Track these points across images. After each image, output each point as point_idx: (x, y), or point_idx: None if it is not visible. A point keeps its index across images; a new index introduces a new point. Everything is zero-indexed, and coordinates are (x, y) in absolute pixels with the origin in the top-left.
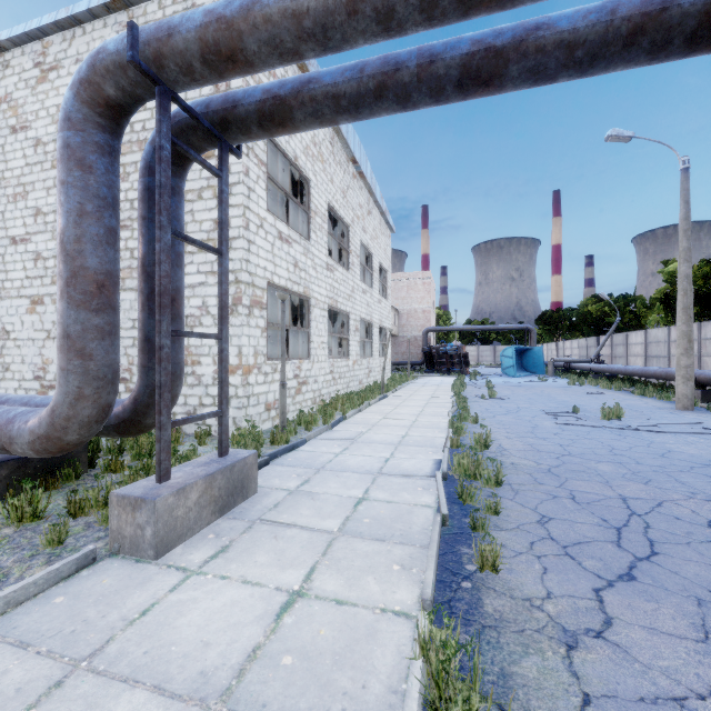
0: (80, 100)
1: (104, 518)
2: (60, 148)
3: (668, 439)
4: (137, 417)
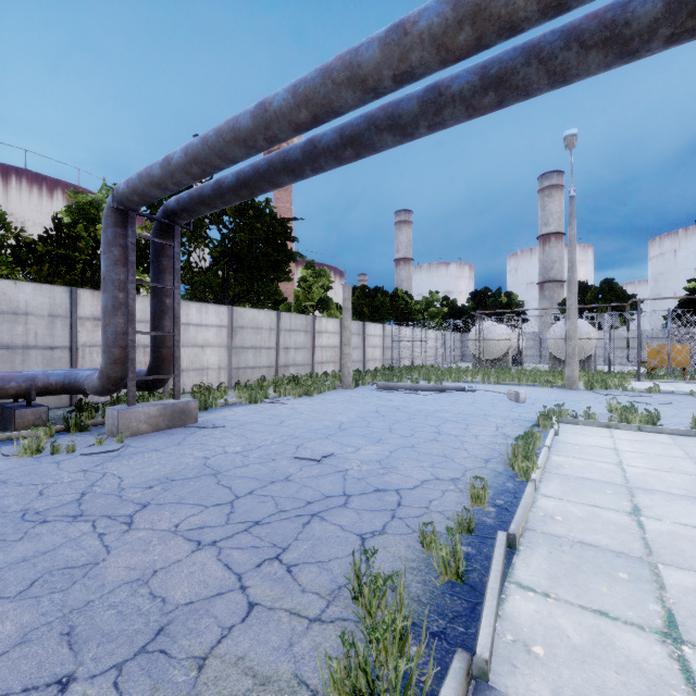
0: None
1: None
2: None
3: None
4: None
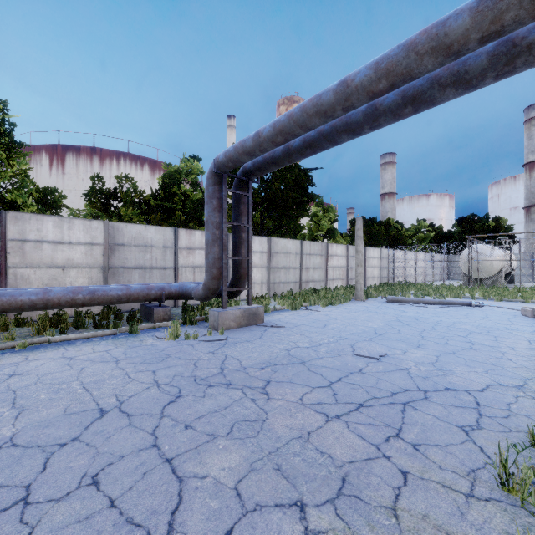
0: None
1: None
2: None
3: None
4: None
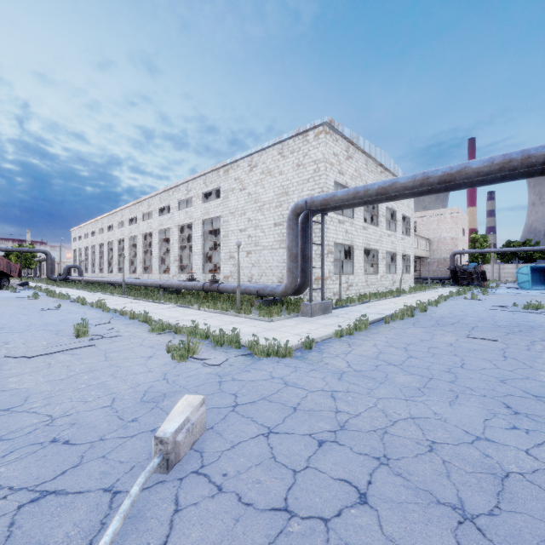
0: (292, 215)
1: (296, 312)
2: (288, 225)
3: (539, 316)
4: (299, 290)
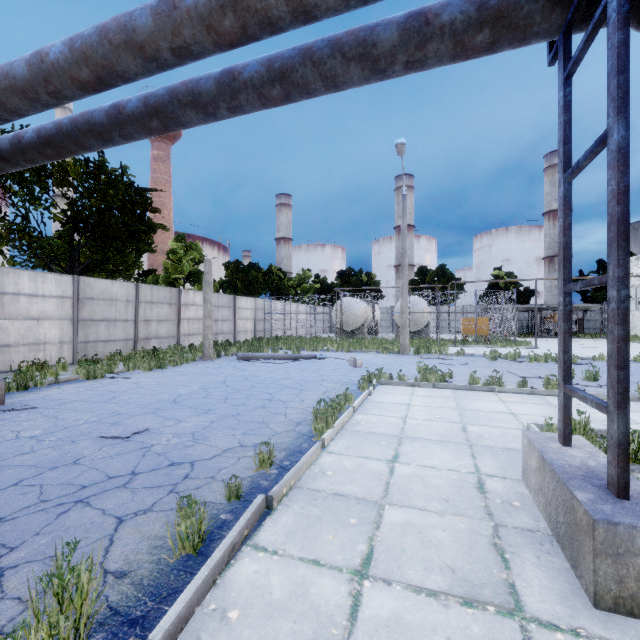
0: None
1: None
2: None
3: None
4: None
